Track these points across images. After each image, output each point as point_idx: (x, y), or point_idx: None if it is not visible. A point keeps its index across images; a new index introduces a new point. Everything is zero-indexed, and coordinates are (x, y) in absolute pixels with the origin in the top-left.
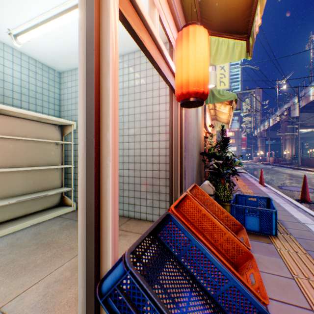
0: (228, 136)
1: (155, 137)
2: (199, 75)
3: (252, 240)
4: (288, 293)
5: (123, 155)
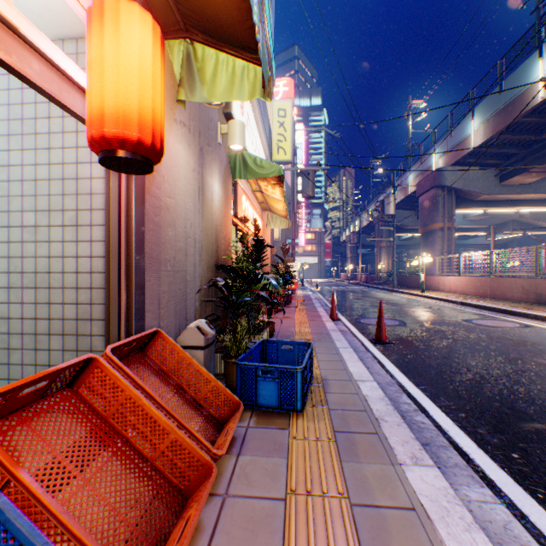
0: (261, 238)
1: (84, 233)
2: (131, 103)
3: (259, 427)
4: (259, 536)
5: (10, 270)
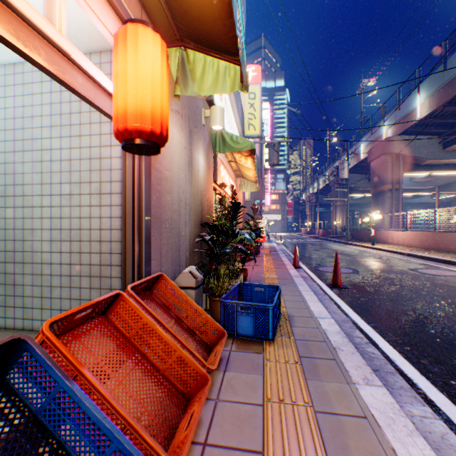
0: (237, 201)
1: (105, 199)
2: (146, 104)
3: (239, 351)
4: (245, 430)
5: (52, 228)
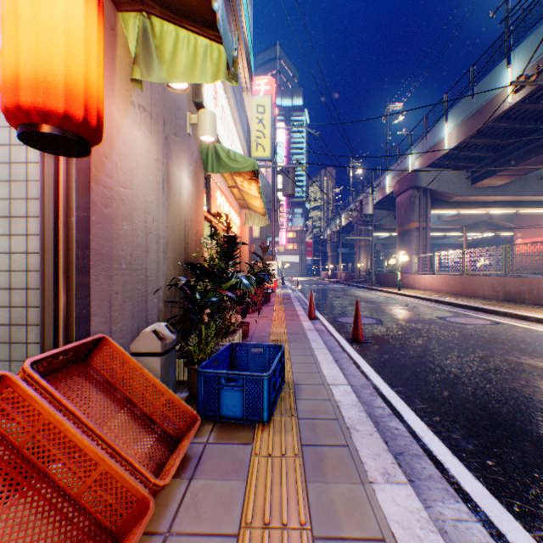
0: (232, 234)
1: (18, 225)
2: (55, 68)
3: (219, 442)
4: None
5: None
